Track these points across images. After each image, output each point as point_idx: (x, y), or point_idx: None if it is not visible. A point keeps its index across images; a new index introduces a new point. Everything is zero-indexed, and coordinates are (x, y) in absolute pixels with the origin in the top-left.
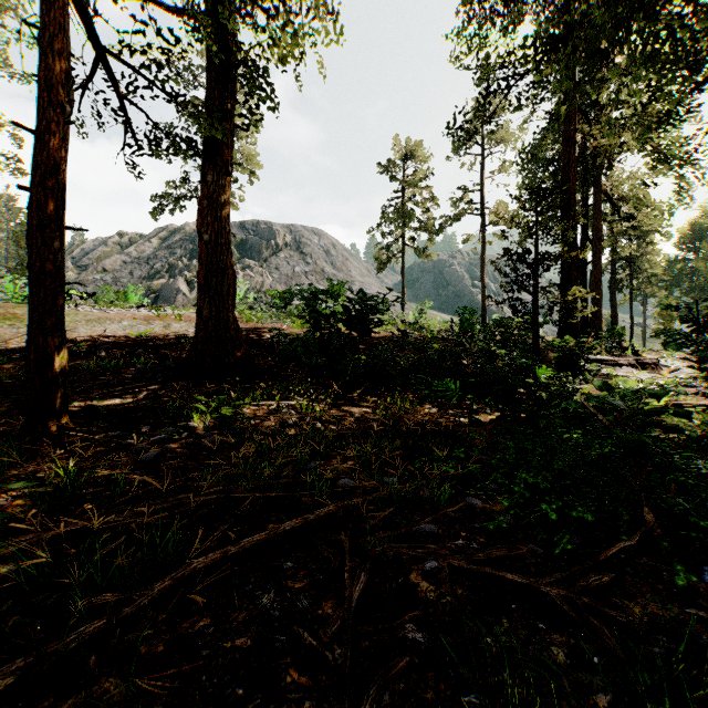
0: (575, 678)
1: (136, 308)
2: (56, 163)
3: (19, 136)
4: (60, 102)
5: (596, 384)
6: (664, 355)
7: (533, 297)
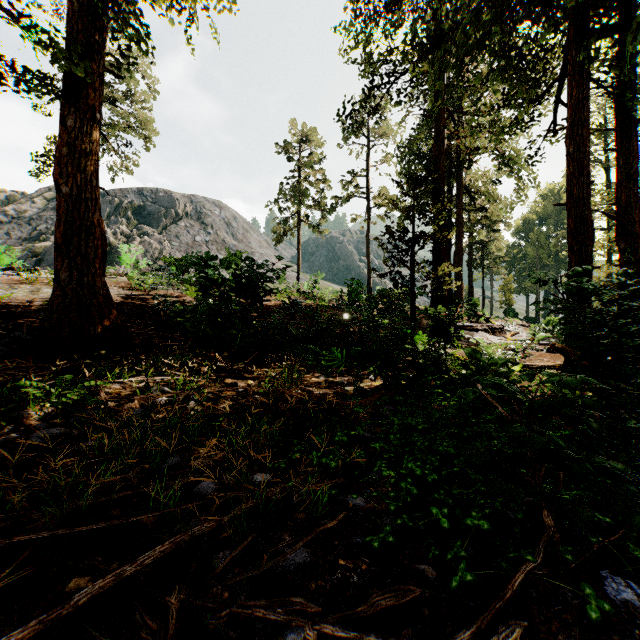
0: None
1: (3, 270)
2: None
3: None
4: None
5: (467, 351)
6: (507, 322)
7: (411, 271)
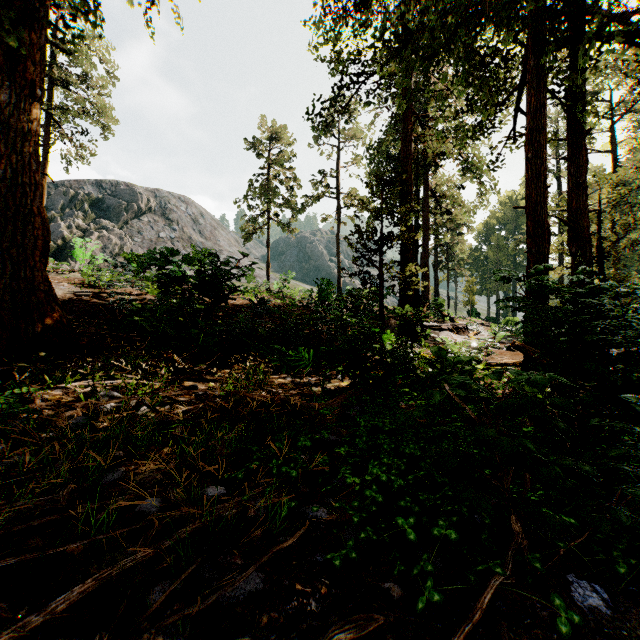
0: None
1: None
2: None
3: None
4: None
5: (433, 350)
6: (470, 321)
7: (379, 270)
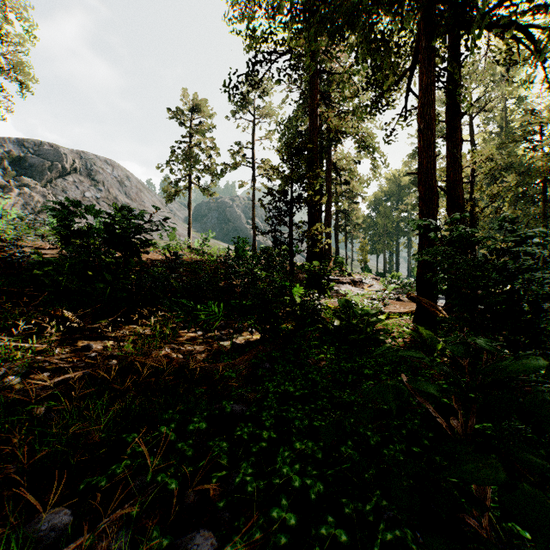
0: None
1: None
2: None
3: None
4: None
5: (341, 302)
6: (364, 276)
7: (289, 229)
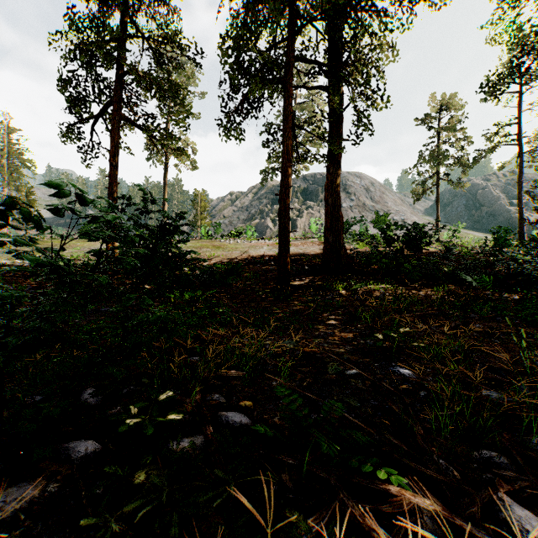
0: (532, 342)
1: (260, 239)
2: (288, 183)
3: (195, 149)
4: (289, 158)
5: None
6: None
7: None
